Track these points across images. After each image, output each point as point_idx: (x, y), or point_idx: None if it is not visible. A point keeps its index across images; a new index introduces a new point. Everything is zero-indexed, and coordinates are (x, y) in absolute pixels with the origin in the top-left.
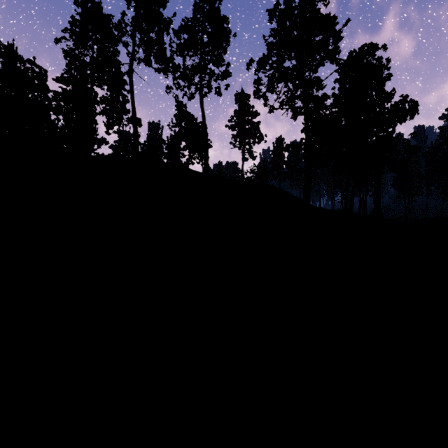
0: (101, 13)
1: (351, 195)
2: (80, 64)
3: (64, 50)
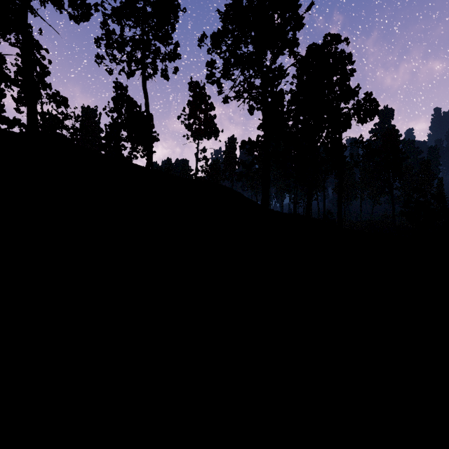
0: None
1: (308, 199)
2: None
3: None
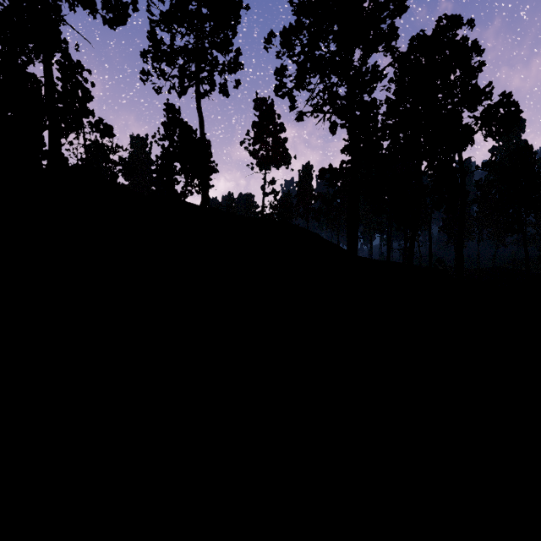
0: None
1: (411, 243)
2: None
3: None
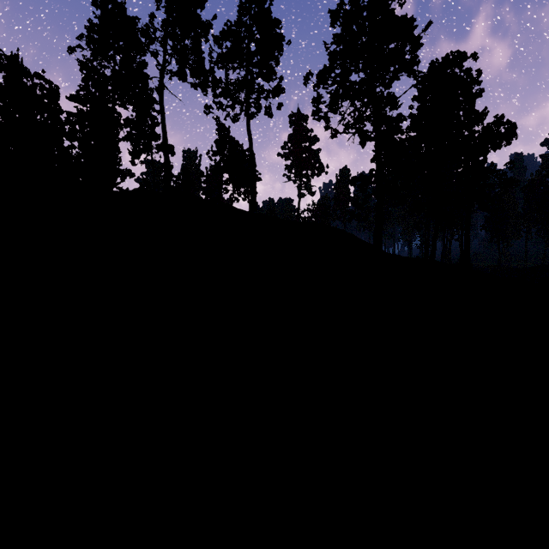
0: (124, 15)
1: (433, 239)
2: (99, 78)
3: (79, 62)
